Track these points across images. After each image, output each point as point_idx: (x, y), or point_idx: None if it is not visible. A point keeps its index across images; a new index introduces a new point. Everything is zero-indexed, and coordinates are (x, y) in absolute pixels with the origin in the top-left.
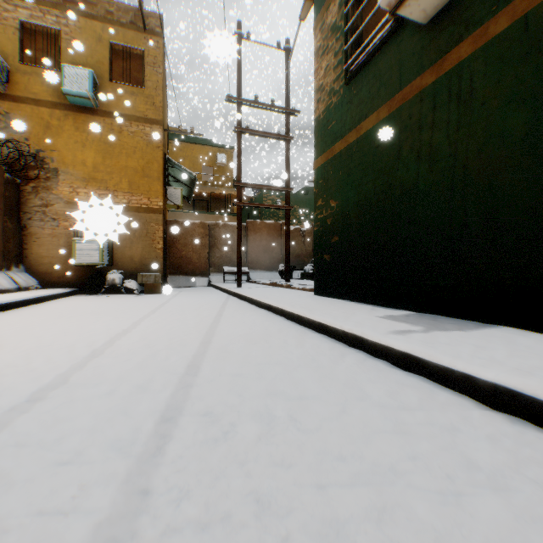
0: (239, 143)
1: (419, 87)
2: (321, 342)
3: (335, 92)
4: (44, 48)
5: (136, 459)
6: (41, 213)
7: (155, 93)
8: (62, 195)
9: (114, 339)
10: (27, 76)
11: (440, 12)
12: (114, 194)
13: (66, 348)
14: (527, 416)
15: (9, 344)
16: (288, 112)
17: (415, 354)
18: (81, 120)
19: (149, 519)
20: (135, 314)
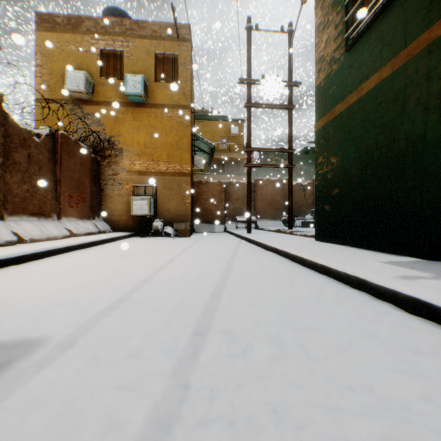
0: (249, 116)
1: (426, 41)
2: (324, 282)
3: (335, 61)
4: (113, 65)
5: (178, 360)
6: (112, 180)
7: (185, 85)
8: (124, 166)
9: (158, 270)
10: (103, 87)
11: None
12: (157, 164)
13: (128, 274)
14: None
15: (95, 269)
16: (291, 84)
17: (424, 299)
18: (136, 112)
19: (190, 408)
20: (172, 252)
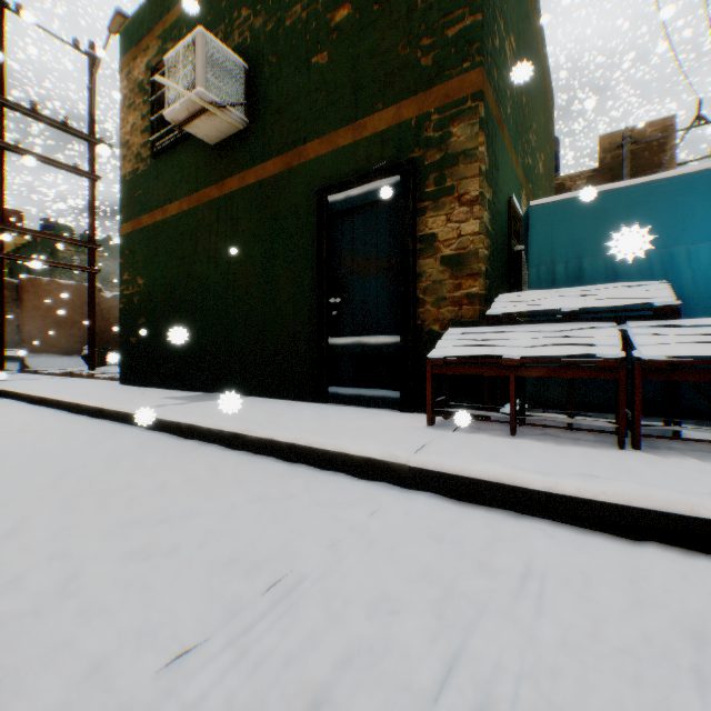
0: (1, 164)
1: (210, 196)
2: (93, 423)
3: (143, 159)
4: None
5: None
6: None
7: None
8: None
9: None
10: None
11: (222, 142)
12: None
13: None
14: (197, 437)
15: None
16: (94, 141)
17: (157, 417)
18: None
19: None
20: None
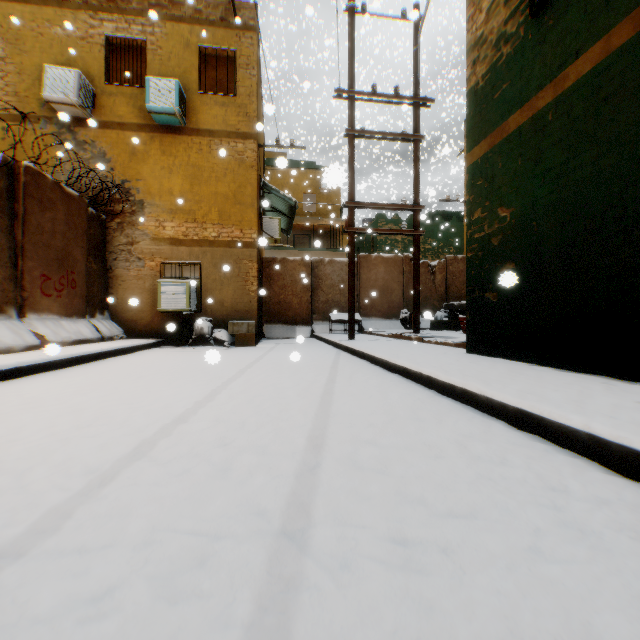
0: (352, 151)
1: None
2: (540, 454)
3: (508, 38)
4: (129, 64)
5: None
6: (126, 252)
7: (248, 101)
8: (147, 231)
9: (177, 421)
10: (112, 98)
11: None
12: (203, 227)
13: (104, 435)
14: None
15: (38, 420)
16: (418, 103)
17: None
18: (166, 143)
19: None
20: (218, 375)
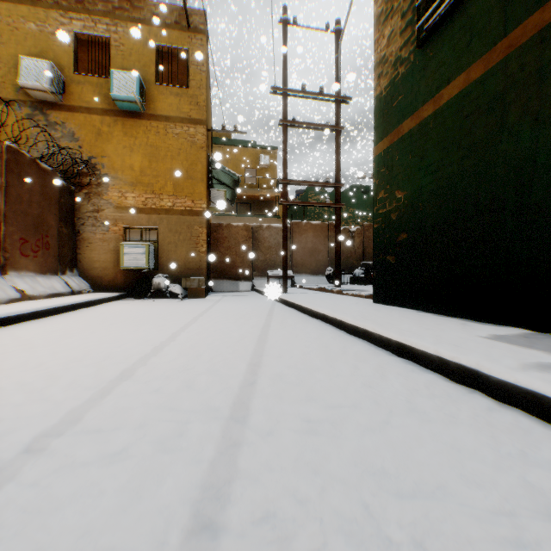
0: (285, 137)
1: (537, 25)
2: (408, 371)
3: (403, 61)
4: (95, 57)
5: None
6: (93, 218)
7: (199, 93)
8: (111, 200)
9: (148, 355)
10: (80, 86)
11: None
12: (160, 198)
13: (95, 365)
14: None
15: (39, 357)
16: (339, 100)
17: None
18: (128, 125)
19: None
20: (176, 322)
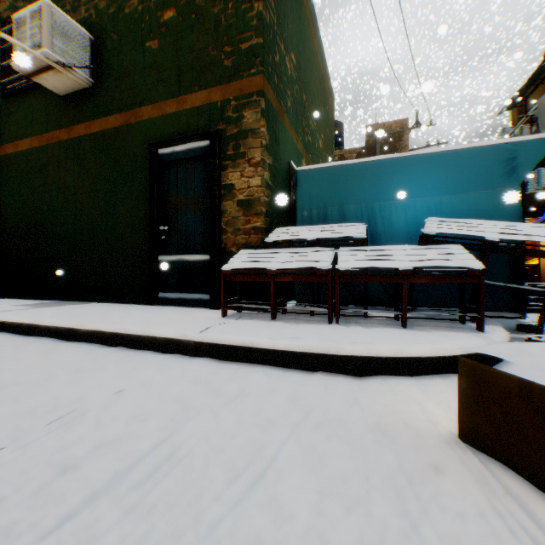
0: None
1: (60, 138)
2: None
3: None
4: None
5: None
6: None
7: None
8: None
9: None
10: None
11: (71, 94)
12: None
13: None
14: (38, 333)
15: None
16: None
17: (1, 319)
18: None
19: None
20: None
